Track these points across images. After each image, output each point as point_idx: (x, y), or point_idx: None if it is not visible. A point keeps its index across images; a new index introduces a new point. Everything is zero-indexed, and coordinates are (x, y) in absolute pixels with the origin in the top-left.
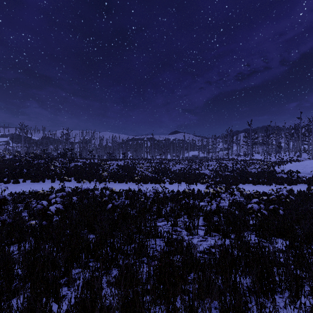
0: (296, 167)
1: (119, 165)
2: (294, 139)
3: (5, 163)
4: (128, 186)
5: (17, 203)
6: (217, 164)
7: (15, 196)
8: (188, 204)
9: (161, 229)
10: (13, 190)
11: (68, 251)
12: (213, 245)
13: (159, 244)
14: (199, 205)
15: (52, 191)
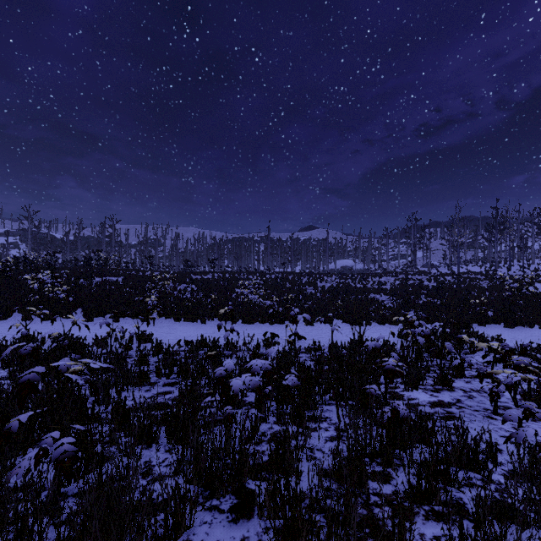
0: None
1: (194, 281)
2: None
3: None
4: (207, 330)
5: None
6: (397, 281)
7: None
8: (402, 423)
9: None
10: None
11: None
12: None
13: None
14: (462, 439)
15: None
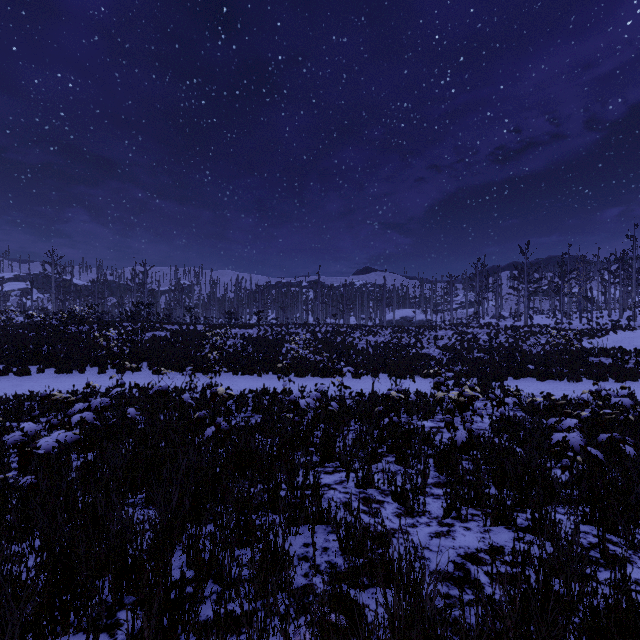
0: (629, 342)
1: (245, 337)
2: (620, 283)
3: (6, 332)
4: (264, 382)
5: (6, 421)
6: (455, 335)
7: (11, 404)
8: (396, 426)
9: (331, 495)
10: (14, 391)
11: (64, 571)
12: (473, 552)
13: (324, 545)
14: (423, 430)
15: (94, 393)
